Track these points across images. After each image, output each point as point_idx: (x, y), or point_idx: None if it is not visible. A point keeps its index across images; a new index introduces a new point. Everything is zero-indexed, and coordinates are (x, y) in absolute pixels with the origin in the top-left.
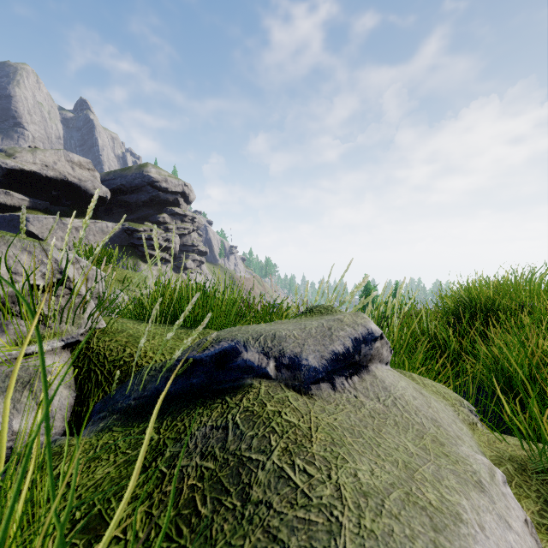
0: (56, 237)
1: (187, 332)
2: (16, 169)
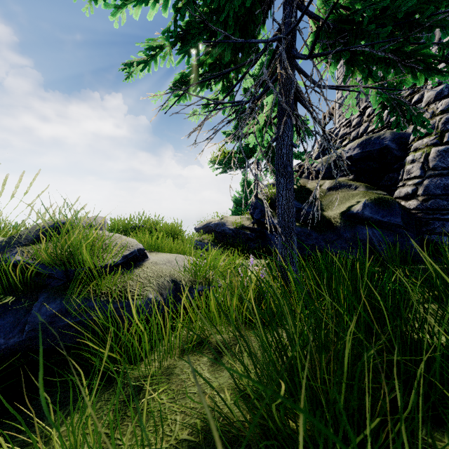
0: None
1: None
2: None
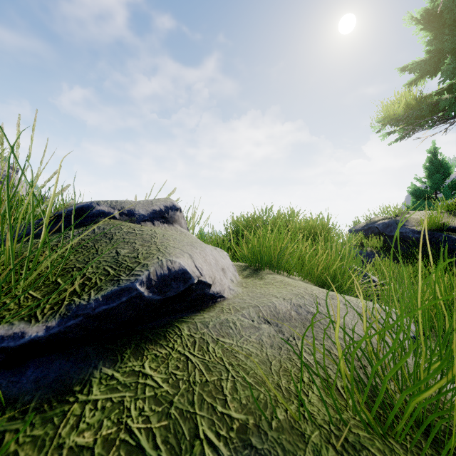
0: None
1: None
2: None
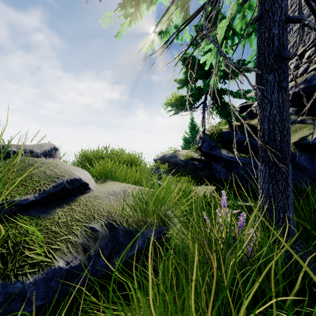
0: None
1: None
2: None
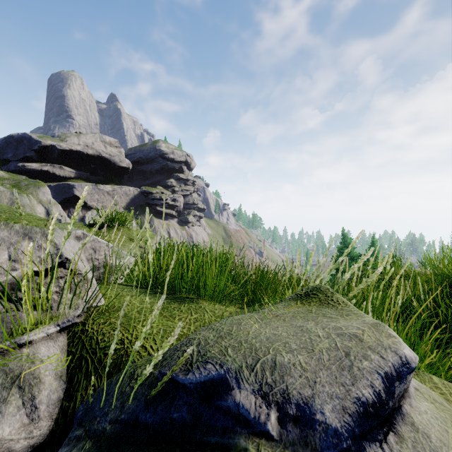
0: (94, 199)
1: (179, 307)
2: (67, 150)
